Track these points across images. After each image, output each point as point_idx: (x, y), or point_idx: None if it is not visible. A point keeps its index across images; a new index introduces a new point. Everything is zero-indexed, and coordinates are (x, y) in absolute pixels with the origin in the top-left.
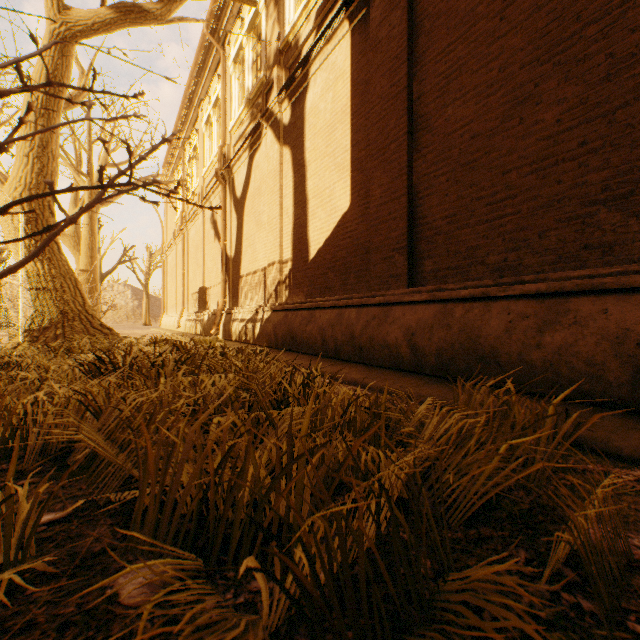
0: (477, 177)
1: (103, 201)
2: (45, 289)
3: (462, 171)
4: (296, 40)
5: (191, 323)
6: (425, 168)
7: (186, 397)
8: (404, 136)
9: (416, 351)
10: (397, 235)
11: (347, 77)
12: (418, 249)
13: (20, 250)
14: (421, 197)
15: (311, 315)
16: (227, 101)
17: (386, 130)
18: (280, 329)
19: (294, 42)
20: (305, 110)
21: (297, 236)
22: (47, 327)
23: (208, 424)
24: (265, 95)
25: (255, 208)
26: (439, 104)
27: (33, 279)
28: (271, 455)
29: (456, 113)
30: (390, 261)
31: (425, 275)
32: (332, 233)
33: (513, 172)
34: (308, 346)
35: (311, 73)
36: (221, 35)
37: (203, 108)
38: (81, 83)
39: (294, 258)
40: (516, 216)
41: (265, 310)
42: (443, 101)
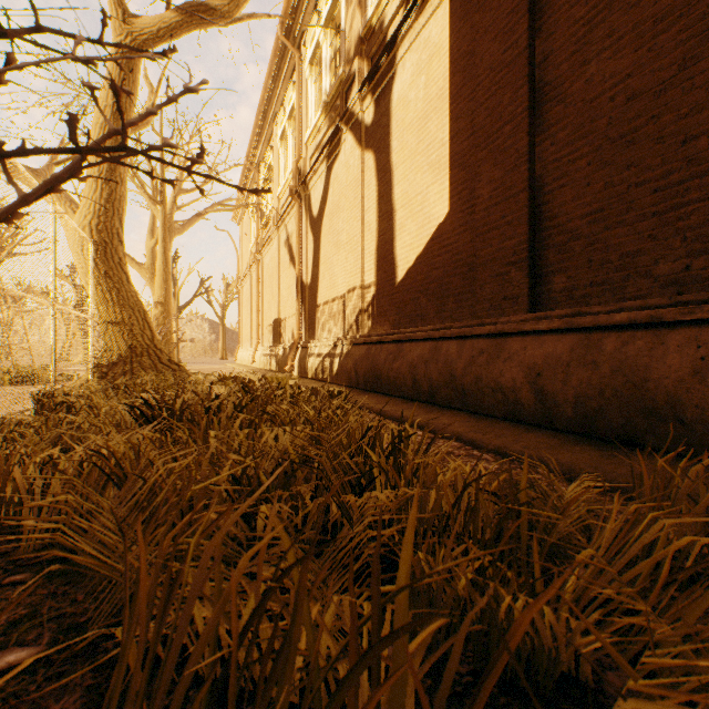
0: (638, 153)
1: (79, 169)
2: (114, 322)
3: (613, 148)
4: (380, 22)
5: (265, 358)
6: (554, 151)
7: (232, 462)
8: (523, 113)
9: (543, 398)
10: (513, 244)
11: (444, 53)
12: (544, 261)
13: (89, 281)
14: (548, 191)
15: (399, 349)
16: (303, 109)
17: (497, 109)
18: (361, 366)
19: (378, 25)
20: (391, 104)
21: (381, 255)
22: (116, 362)
23: (258, 506)
24: (344, 94)
25: (333, 227)
26: (576, 62)
27: (103, 312)
28: (341, 611)
29: (603, 69)
30: (503, 279)
31: (554, 295)
32: (425, 248)
33: (701, 138)
34: (395, 387)
35: (398, 57)
36: (296, 36)
37: (278, 122)
38: (150, 101)
39: (378, 282)
40: (707, 202)
41: (344, 343)
42: (582, 56)
